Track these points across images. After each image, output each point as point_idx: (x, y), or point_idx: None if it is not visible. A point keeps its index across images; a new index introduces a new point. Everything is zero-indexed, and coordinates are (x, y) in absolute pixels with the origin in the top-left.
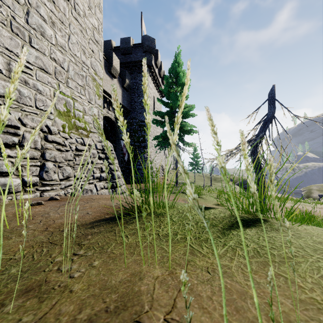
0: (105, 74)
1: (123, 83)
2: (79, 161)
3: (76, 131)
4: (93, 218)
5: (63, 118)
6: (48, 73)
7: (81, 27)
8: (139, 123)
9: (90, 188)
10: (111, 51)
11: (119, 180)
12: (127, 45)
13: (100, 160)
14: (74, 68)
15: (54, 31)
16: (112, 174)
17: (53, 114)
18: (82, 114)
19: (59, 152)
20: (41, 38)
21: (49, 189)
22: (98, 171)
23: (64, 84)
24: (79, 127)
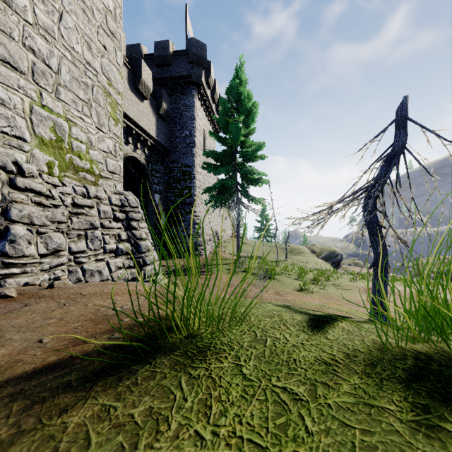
0: (130, 92)
1: (159, 107)
2: (78, 224)
3: (75, 174)
4: (38, 361)
5: (49, 151)
6: (19, 71)
7: (83, 4)
8: (182, 169)
9: (98, 268)
10: (139, 58)
11: (149, 255)
12: (164, 52)
13: (117, 223)
14: (71, 70)
15: (31, 1)
16: (138, 245)
17: (28, 143)
18: (85, 147)
19: (40, 207)
20: (3, 8)
21: (18, 272)
22: (112, 240)
23: (52, 94)
24: (80, 169)
